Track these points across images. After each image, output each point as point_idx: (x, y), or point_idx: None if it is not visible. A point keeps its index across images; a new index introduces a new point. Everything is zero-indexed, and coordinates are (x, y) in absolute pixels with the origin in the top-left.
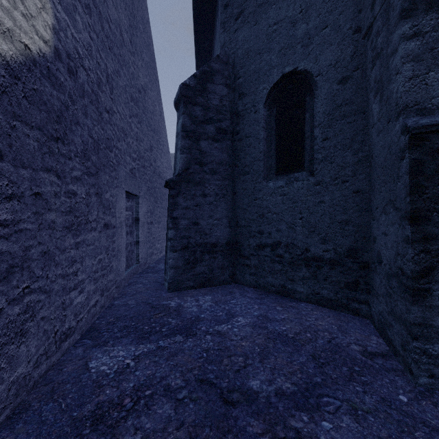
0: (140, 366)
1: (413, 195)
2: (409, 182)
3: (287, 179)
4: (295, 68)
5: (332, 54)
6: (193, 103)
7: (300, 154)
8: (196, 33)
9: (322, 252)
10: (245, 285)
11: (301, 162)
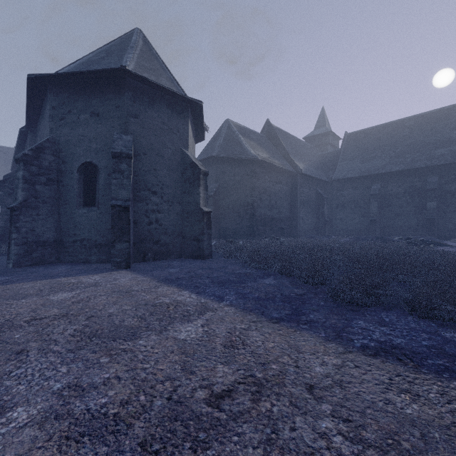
0: (15, 278)
1: (112, 222)
2: (111, 218)
3: (88, 210)
4: (92, 161)
5: (105, 163)
6: (31, 164)
7: (94, 199)
8: (29, 98)
9: (102, 241)
10: (66, 262)
11: (95, 203)
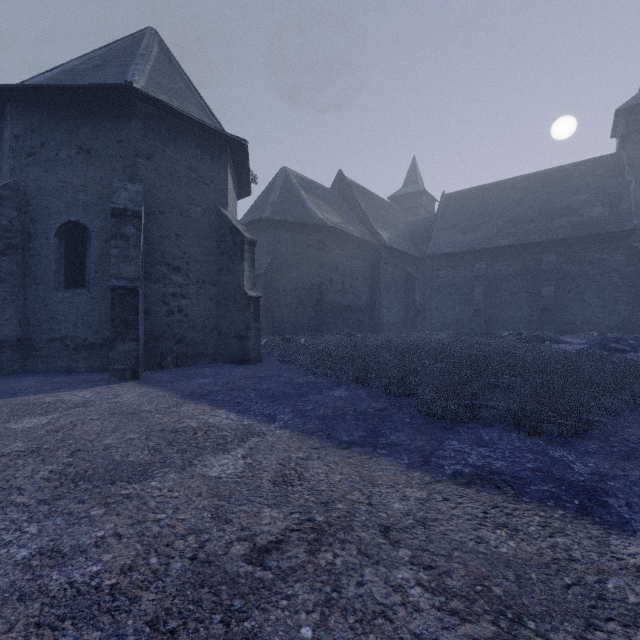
0: None
1: (111, 311)
2: (110, 306)
3: (72, 293)
4: (79, 221)
5: (101, 223)
6: None
7: (83, 277)
8: None
9: (95, 340)
10: (38, 372)
11: (83, 282)
